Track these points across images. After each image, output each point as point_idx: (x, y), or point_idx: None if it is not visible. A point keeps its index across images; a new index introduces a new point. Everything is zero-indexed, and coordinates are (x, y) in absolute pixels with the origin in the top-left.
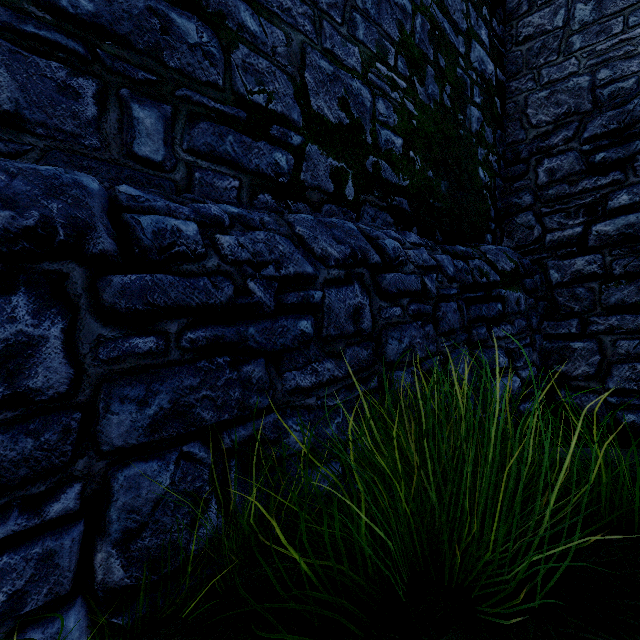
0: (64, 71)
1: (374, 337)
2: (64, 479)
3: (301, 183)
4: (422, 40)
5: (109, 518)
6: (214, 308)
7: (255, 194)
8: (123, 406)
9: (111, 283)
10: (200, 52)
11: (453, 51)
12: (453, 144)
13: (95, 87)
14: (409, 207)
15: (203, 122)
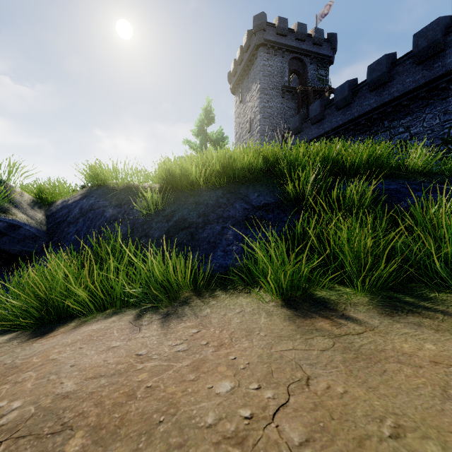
0: None
1: None
2: None
3: None
4: None
5: None
6: None
7: None
8: None
9: None
10: None
11: None
12: None
13: None
14: None
15: None
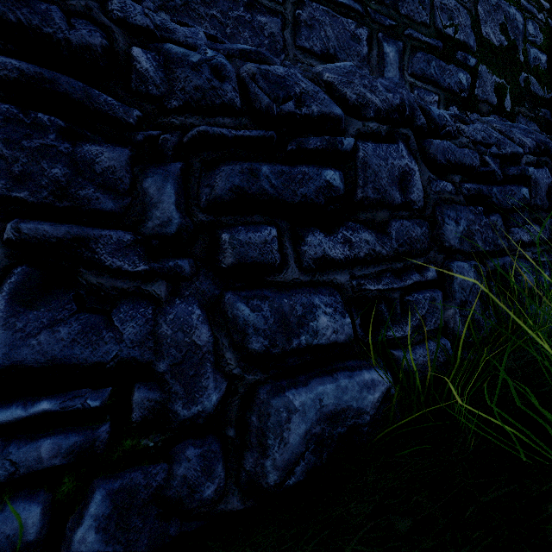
0: (353, 25)
1: None
2: (425, 261)
3: (475, 97)
4: None
5: (453, 289)
6: (473, 170)
7: (447, 106)
8: (449, 221)
9: (432, 143)
10: (417, 0)
11: None
12: None
13: (366, 34)
14: (551, 118)
15: (418, 53)
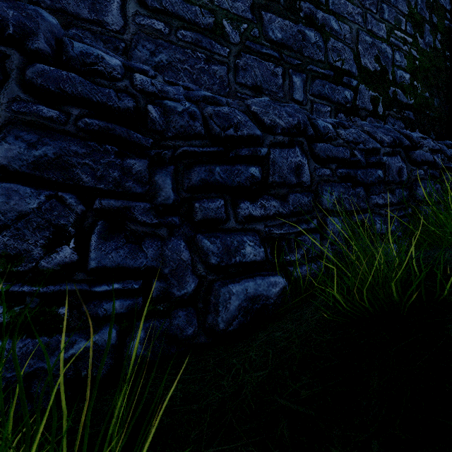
0: (273, 66)
1: (408, 186)
2: (311, 217)
3: (356, 106)
4: (421, 9)
5: (327, 233)
6: (345, 161)
7: (336, 114)
8: (326, 193)
9: (317, 146)
10: (315, 46)
11: (442, 10)
12: (442, 73)
13: (281, 71)
14: (413, 117)
15: (316, 80)
